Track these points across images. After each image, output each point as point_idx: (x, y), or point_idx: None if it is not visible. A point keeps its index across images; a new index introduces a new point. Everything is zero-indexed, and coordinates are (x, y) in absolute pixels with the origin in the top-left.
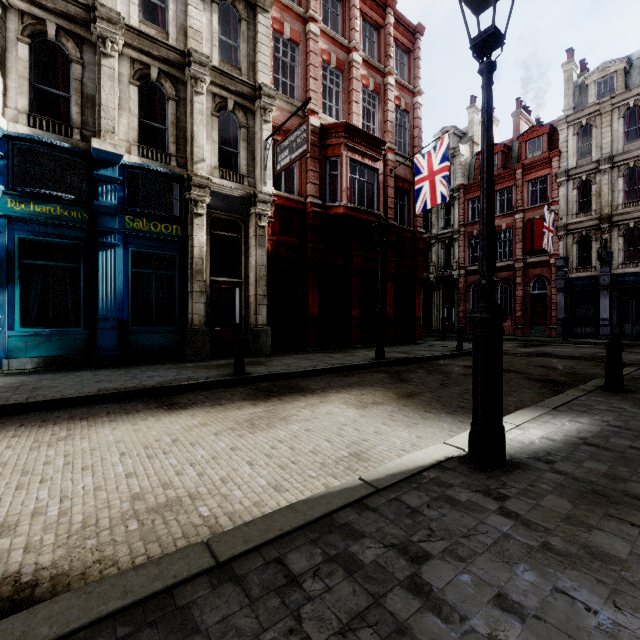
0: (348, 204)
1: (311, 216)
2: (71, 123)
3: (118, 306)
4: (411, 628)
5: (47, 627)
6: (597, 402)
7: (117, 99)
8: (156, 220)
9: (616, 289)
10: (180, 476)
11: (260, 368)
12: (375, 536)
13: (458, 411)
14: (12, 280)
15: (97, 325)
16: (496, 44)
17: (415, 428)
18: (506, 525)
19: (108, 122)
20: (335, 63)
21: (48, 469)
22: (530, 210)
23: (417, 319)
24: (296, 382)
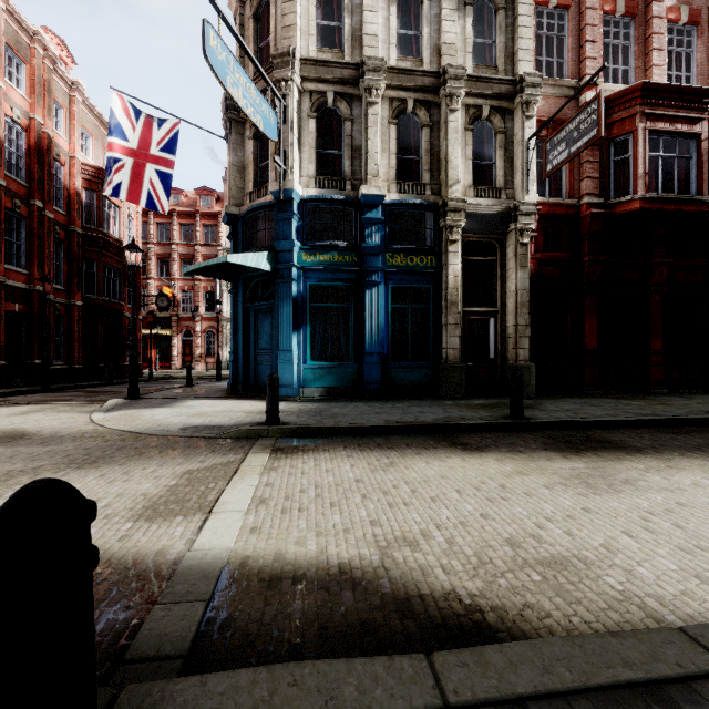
0: (647, 195)
1: (588, 221)
2: (343, 177)
3: (380, 341)
4: None
5: (565, 669)
6: None
7: (380, 142)
8: (412, 254)
9: None
10: (544, 530)
11: (536, 412)
12: None
13: None
14: (305, 321)
15: (364, 360)
16: None
17: None
18: None
19: (373, 167)
20: (623, 9)
21: (401, 493)
22: None
23: None
24: (599, 434)
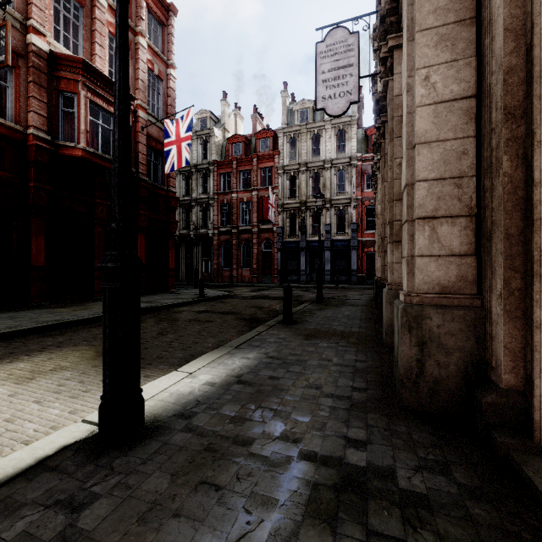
0: (87, 148)
1: (34, 150)
2: None
3: None
4: None
5: None
6: (271, 335)
7: None
8: None
9: (309, 251)
10: None
11: None
12: None
13: (153, 363)
14: None
15: None
16: None
17: (79, 398)
18: None
19: None
20: None
21: None
22: (262, 190)
23: (171, 270)
24: None
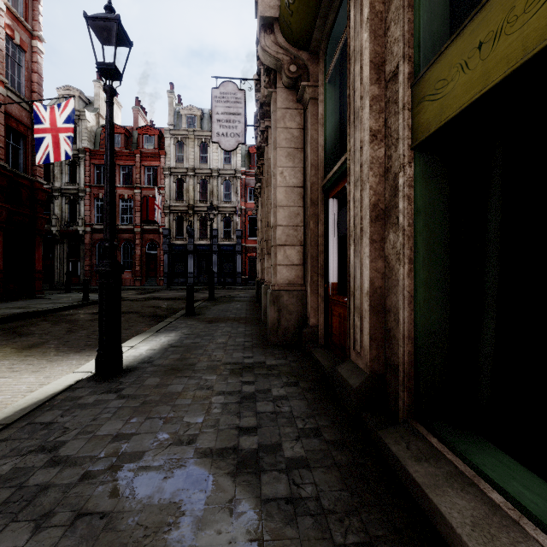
0: None
1: None
2: None
3: None
4: (54, 482)
5: None
6: (181, 323)
7: None
8: None
9: (197, 254)
10: None
11: None
12: (10, 454)
13: (86, 349)
14: None
15: None
16: (117, 77)
17: (43, 371)
18: (122, 403)
19: None
20: None
21: None
22: (146, 189)
23: (37, 272)
24: None
